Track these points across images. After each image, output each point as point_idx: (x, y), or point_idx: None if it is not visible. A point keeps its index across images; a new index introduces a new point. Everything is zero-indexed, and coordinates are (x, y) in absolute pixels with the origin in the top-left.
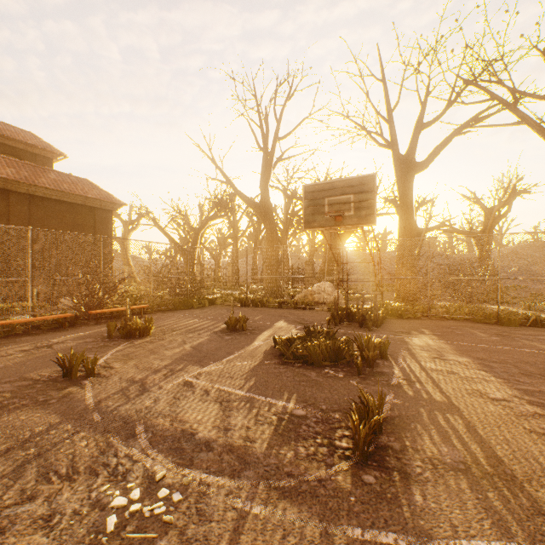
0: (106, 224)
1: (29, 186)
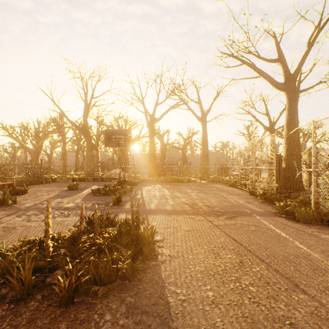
0: None
1: None
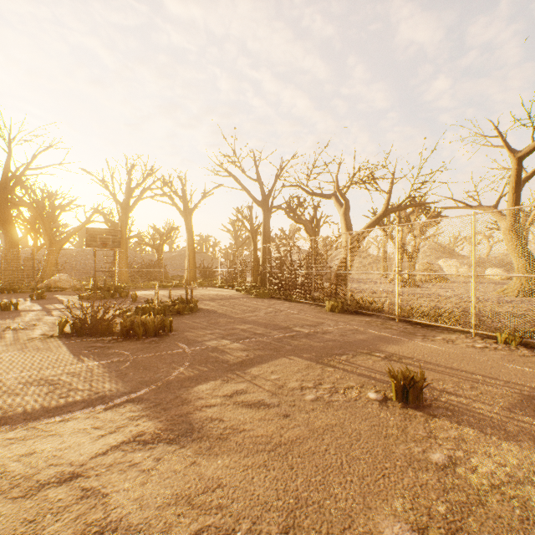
0: None
1: None
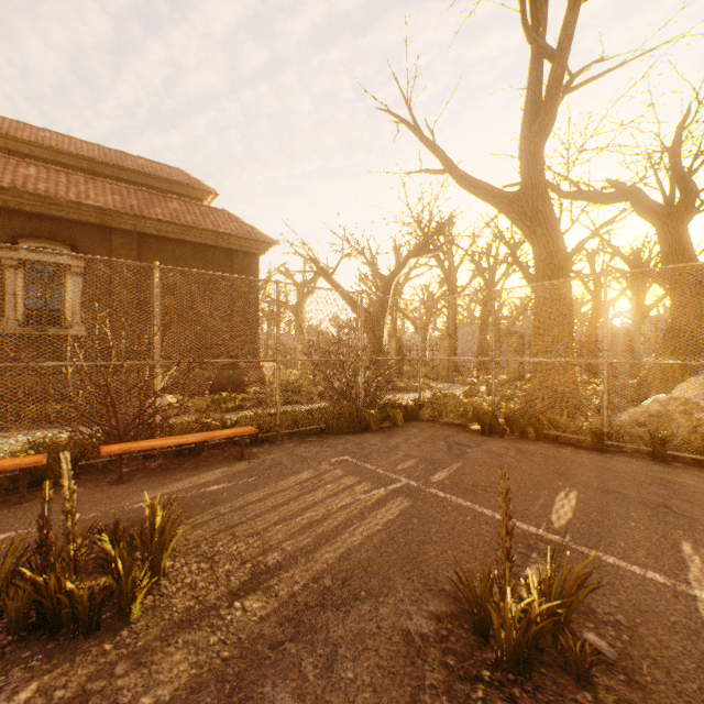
0: (248, 275)
1: (135, 220)
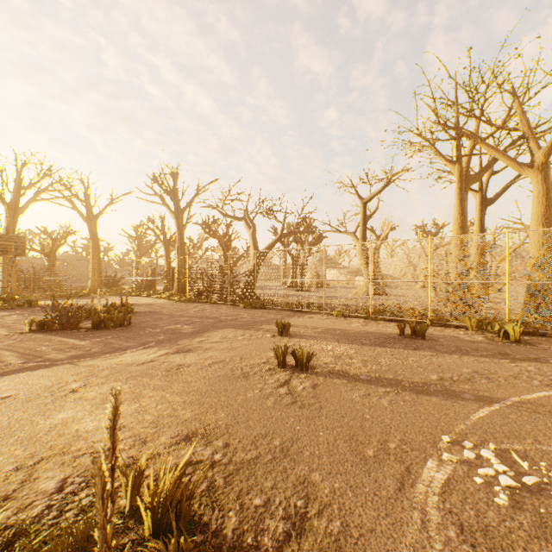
0: None
1: None
